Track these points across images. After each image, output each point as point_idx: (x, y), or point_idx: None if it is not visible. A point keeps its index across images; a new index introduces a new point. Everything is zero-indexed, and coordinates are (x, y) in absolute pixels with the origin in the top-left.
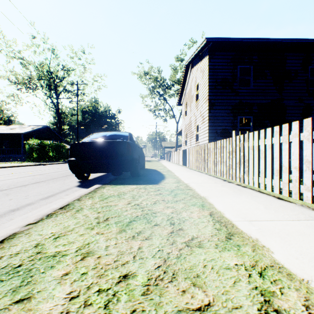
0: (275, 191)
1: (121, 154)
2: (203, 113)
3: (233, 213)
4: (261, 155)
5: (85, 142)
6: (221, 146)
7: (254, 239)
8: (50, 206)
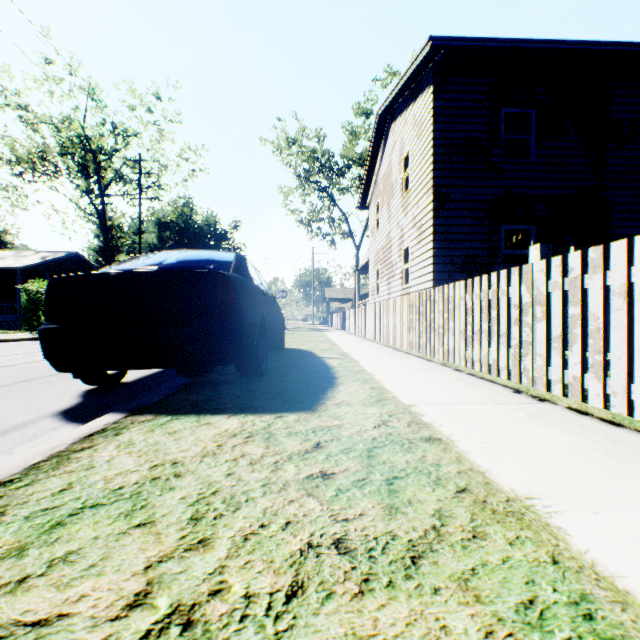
0: None
1: (205, 312)
2: (421, 218)
3: None
4: None
5: (92, 273)
6: (488, 290)
7: None
8: None
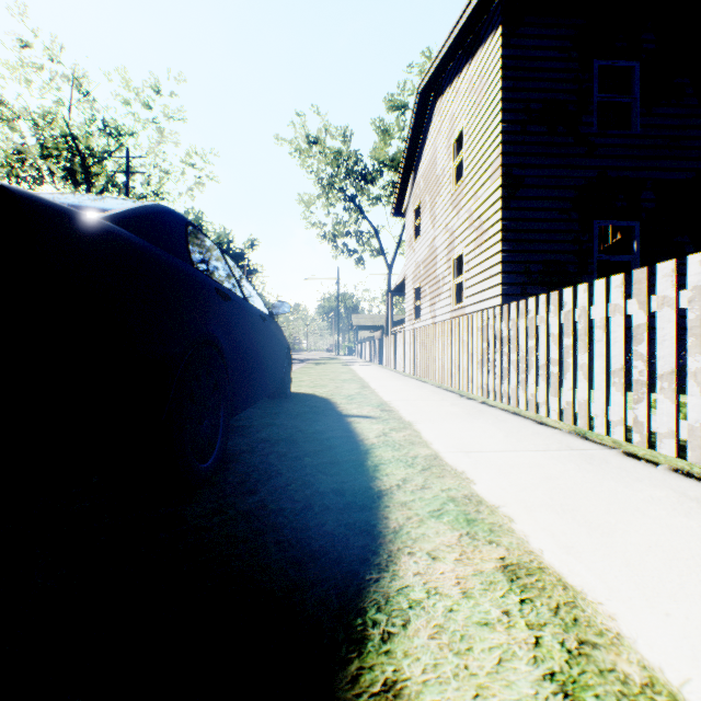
0: None
1: None
2: (482, 213)
3: None
4: None
5: None
6: None
7: None
8: None
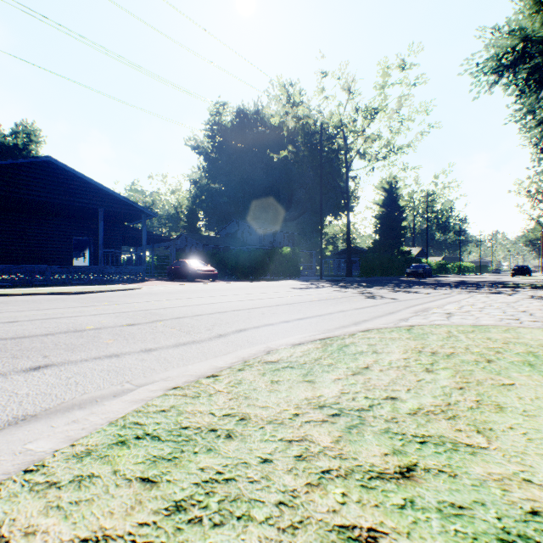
0: None
1: (526, 271)
2: None
3: None
4: None
5: (515, 268)
6: None
7: None
8: None
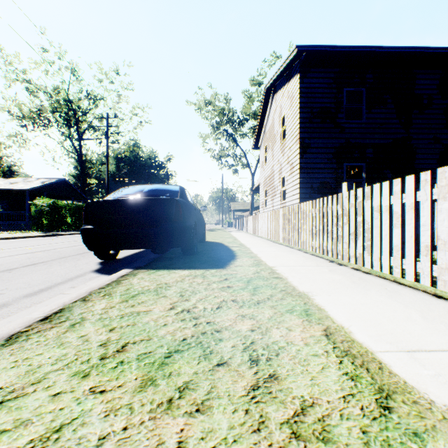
0: (423, 281)
1: (167, 220)
2: (292, 158)
3: (369, 331)
4: (396, 221)
5: (108, 199)
6: (323, 207)
7: (444, 410)
8: (35, 310)
